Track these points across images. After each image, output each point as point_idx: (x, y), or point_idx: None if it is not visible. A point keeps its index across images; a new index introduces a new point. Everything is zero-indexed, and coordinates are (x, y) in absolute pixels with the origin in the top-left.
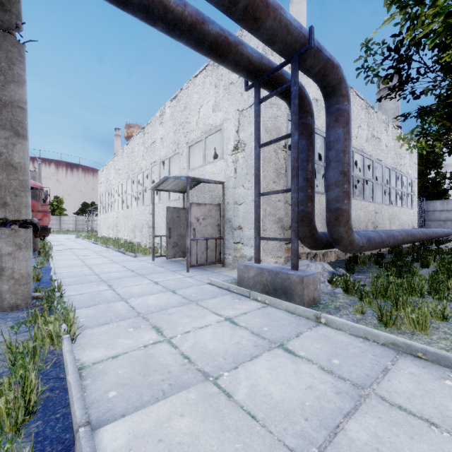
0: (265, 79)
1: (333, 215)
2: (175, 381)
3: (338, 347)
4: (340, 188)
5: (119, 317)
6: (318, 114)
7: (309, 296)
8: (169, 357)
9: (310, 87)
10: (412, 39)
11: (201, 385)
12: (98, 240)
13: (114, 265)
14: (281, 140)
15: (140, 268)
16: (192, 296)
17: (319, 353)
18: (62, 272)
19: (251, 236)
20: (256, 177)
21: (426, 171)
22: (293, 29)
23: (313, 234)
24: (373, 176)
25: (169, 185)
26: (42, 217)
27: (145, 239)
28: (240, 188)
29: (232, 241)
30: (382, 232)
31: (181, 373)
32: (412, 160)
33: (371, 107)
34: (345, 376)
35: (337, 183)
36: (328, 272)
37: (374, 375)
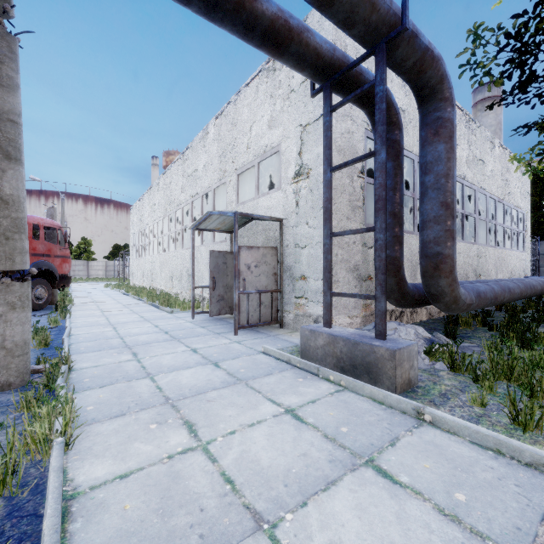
0: (338, 79)
1: (431, 262)
2: (209, 528)
3: (459, 468)
4: (441, 226)
5: (139, 404)
6: (404, 129)
7: (403, 377)
8: (203, 480)
9: (394, 94)
10: (541, 20)
11: (250, 542)
12: (130, 290)
13: (144, 325)
14: (361, 160)
15: (176, 329)
16: (240, 371)
17: (431, 478)
18: (79, 334)
19: (318, 289)
20: (326, 212)
21: (542, 202)
22: (380, 3)
23: (402, 287)
24: (474, 210)
25: (213, 223)
26: (60, 264)
27: (184, 289)
28: (303, 226)
29: (292, 294)
30: (494, 284)
31: (220, 513)
32: (523, 189)
33: (473, 120)
34: (480, 528)
35: (437, 218)
36: (424, 340)
37: (530, 528)
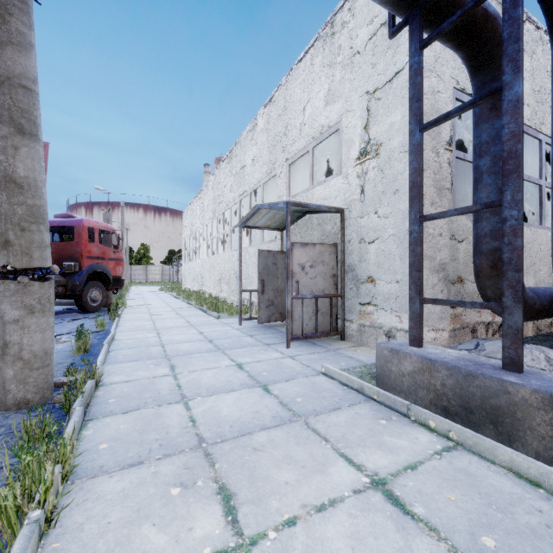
0: (432, 0)
1: None
2: None
3: None
4: None
5: (164, 446)
6: None
7: None
8: None
9: None
10: None
11: None
12: (181, 294)
13: (189, 331)
14: (474, 105)
15: (222, 337)
16: (296, 401)
17: None
18: (122, 339)
19: (391, 294)
20: (414, 187)
21: None
22: None
23: None
24: None
25: (262, 219)
26: (114, 267)
27: (232, 293)
28: (370, 216)
29: (356, 300)
30: None
31: None
32: None
33: None
34: None
35: None
36: None
37: None
